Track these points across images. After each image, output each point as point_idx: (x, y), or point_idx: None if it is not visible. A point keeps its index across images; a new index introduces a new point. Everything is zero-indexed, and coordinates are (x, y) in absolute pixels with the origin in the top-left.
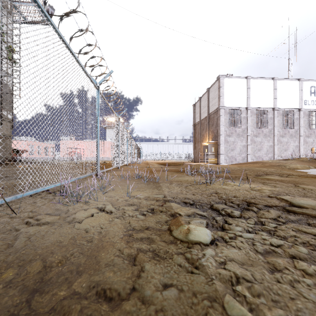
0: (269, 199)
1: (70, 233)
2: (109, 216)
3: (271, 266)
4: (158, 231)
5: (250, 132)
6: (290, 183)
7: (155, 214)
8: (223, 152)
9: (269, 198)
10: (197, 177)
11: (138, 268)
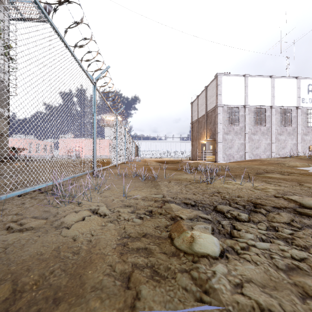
0: (276, 200)
1: (54, 243)
2: (102, 220)
3: (300, 290)
4: (157, 239)
5: (248, 130)
6: (293, 181)
7: (154, 217)
8: (221, 150)
9: (275, 198)
10: (196, 175)
11: (132, 295)
